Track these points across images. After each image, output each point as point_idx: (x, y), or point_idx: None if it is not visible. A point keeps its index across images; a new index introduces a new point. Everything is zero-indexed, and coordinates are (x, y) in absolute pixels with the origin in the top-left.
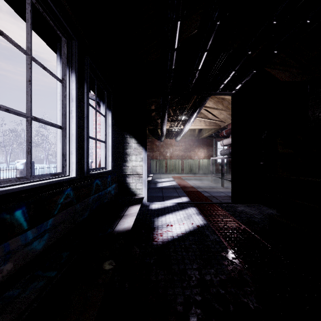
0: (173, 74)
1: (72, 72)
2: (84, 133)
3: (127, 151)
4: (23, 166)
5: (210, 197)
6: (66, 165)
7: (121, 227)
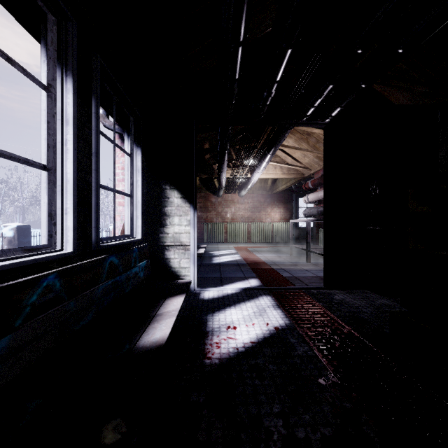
0: (237, 89)
1: (67, 75)
2: (91, 180)
3: (166, 210)
4: (13, 233)
5: (291, 279)
6: (57, 233)
7: (149, 340)
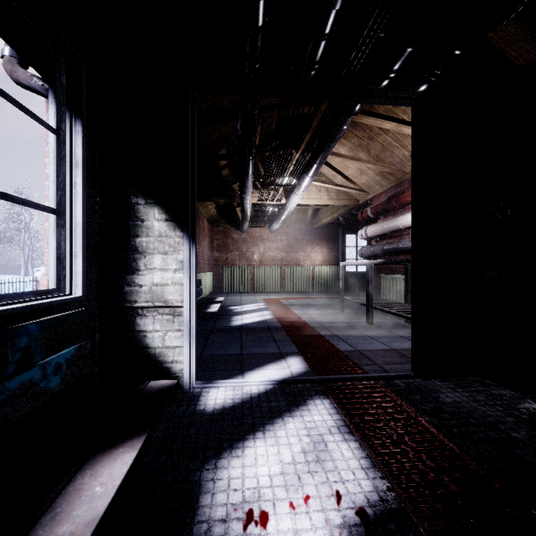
0: None
1: None
2: None
3: (139, 243)
4: None
5: (355, 357)
6: None
7: None
